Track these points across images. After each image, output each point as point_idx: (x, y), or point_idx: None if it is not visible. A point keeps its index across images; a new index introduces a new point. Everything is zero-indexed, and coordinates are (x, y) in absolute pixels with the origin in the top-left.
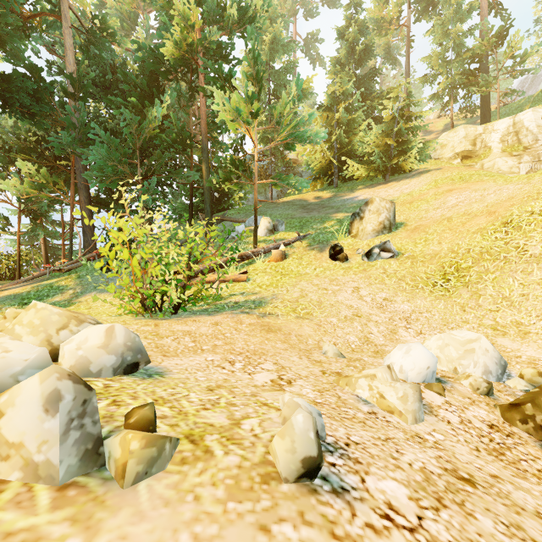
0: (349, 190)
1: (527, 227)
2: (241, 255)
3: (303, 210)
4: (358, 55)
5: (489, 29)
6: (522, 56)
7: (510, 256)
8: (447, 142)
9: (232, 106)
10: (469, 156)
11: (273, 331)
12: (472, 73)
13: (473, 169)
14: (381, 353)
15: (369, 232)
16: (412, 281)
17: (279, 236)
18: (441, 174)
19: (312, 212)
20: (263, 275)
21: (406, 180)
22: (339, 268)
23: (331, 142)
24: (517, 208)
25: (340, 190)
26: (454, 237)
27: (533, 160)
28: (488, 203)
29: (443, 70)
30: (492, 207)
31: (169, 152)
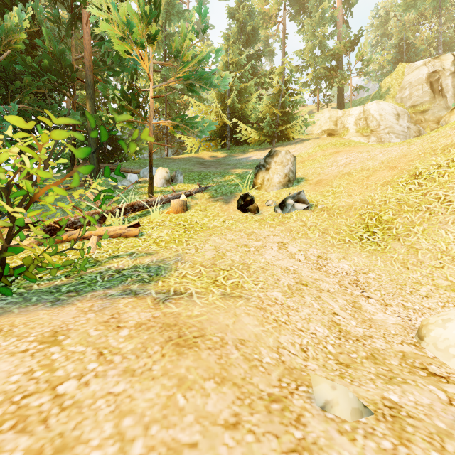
0: (241, 152)
1: (441, 178)
2: (132, 204)
3: (201, 165)
4: (247, 35)
5: (346, 35)
6: (367, 61)
7: (433, 207)
8: (316, 121)
9: (119, 15)
10: (332, 133)
11: (189, 344)
12: (333, 68)
13: (347, 139)
14: (382, 360)
15: (275, 184)
16: (337, 234)
17: (178, 187)
18: (322, 141)
19: (209, 167)
20: (161, 229)
21: (292, 146)
22: (251, 220)
23: (224, 108)
24: (419, 163)
25: (233, 152)
26: (363, 189)
27: (378, 140)
28: (382, 160)
29: (312, 62)
30: (389, 163)
31: (41, 81)
